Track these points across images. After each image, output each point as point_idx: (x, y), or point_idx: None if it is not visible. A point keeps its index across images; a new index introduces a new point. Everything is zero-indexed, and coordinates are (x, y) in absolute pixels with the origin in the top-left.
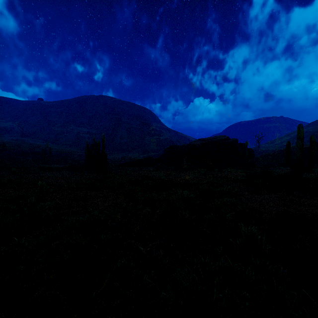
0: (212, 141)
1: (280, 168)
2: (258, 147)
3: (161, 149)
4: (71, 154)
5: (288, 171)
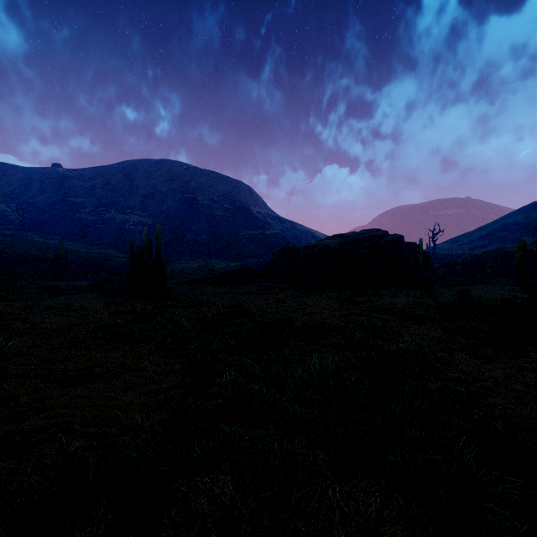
0: (359, 239)
1: (481, 288)
2: (432, 249)
3: (267, 253)
4: (107, 262)
5: (501, 295)
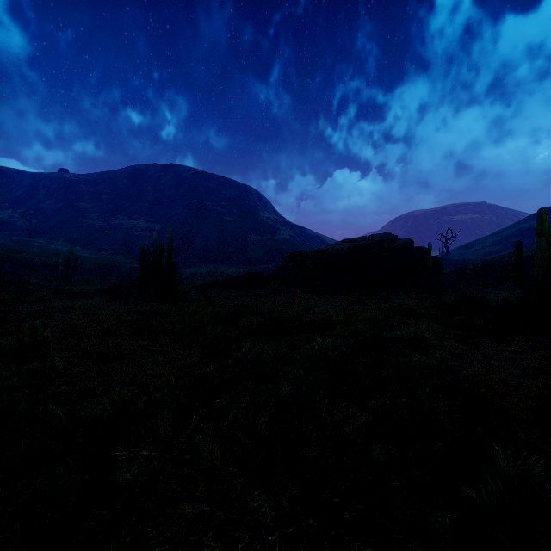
0: (368, 243)
1: (491, 292)
2: (445, 254)
3: (277, 259)
4: (115, 267)
5: (508, 298)
